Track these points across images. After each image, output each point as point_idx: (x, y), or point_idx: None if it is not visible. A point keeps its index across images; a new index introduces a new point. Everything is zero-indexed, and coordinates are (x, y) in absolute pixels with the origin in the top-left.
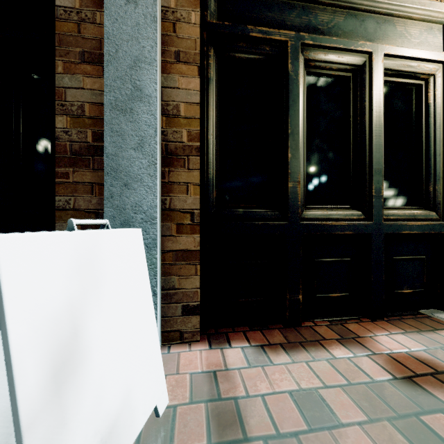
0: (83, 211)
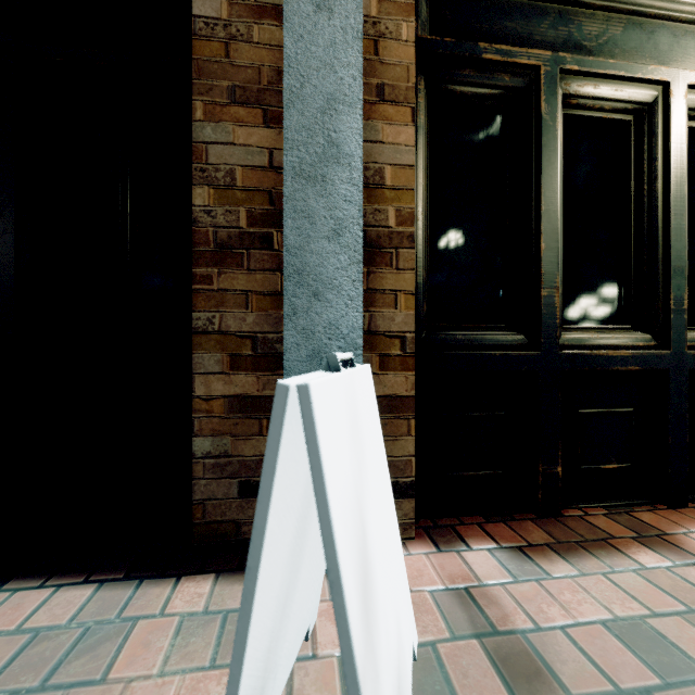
0: (233, 336)
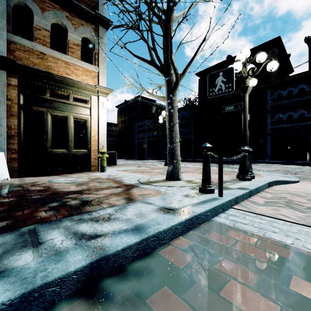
0: None
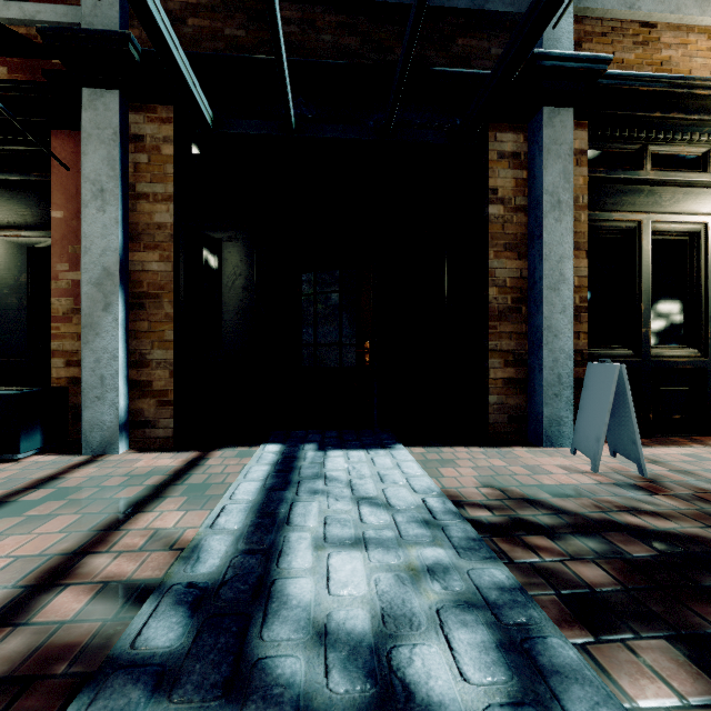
0: (505, 352)
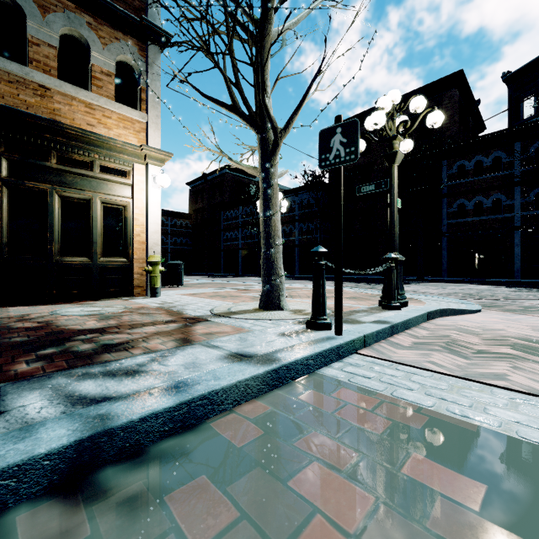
0: None
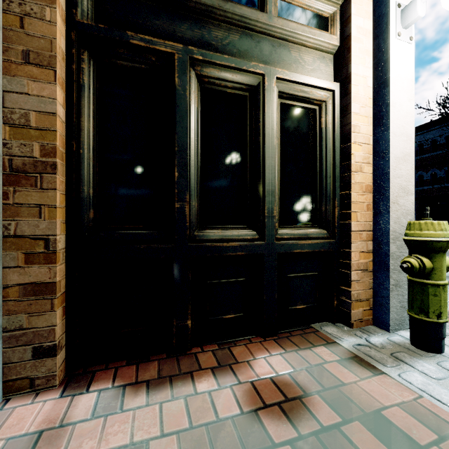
0: None
